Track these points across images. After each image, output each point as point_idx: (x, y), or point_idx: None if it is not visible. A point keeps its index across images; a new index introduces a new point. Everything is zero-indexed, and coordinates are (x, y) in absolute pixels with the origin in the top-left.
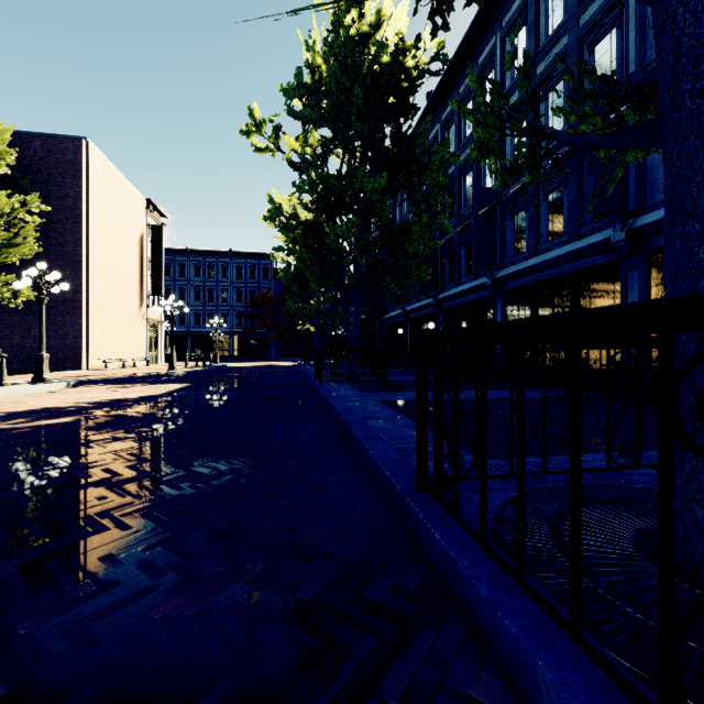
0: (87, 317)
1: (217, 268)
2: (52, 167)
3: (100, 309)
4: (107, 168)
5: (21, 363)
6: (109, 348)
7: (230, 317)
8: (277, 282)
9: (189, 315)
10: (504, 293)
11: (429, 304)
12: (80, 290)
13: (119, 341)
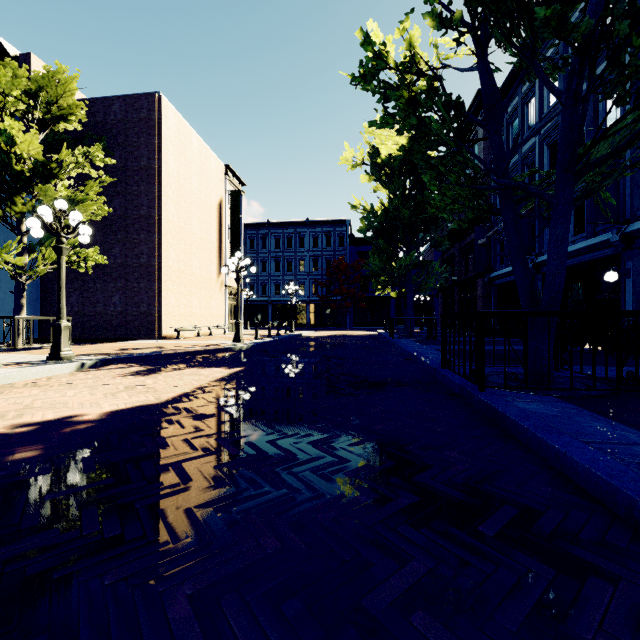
0: (160, 283)
1: (295, 239)
2: (129, 128)
3: (175, 275)
4: (182, 128)
5: (103, 331)
6: (185, 315)
7: (307, 285)
8: (352, 248)
9: (270, 284)
10: None
11: (597, 244)
12: (153, 255)
13: (196, 309)
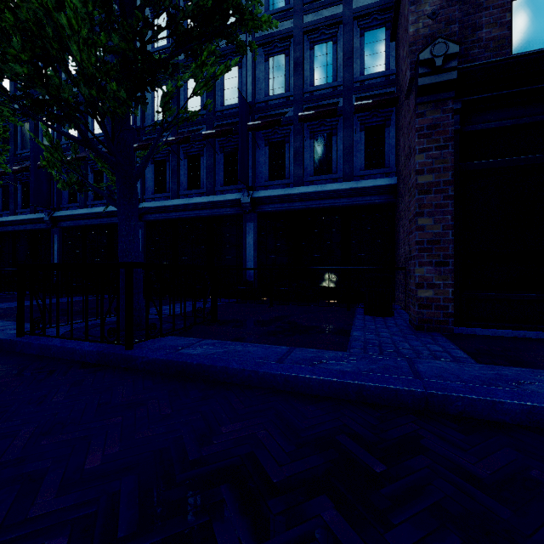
0: None
1: None
2: None
3: None
4: None
5: None
6: None
7: None
8: None
9: None
10: (60, 228)
11: None
12: None
13: None
